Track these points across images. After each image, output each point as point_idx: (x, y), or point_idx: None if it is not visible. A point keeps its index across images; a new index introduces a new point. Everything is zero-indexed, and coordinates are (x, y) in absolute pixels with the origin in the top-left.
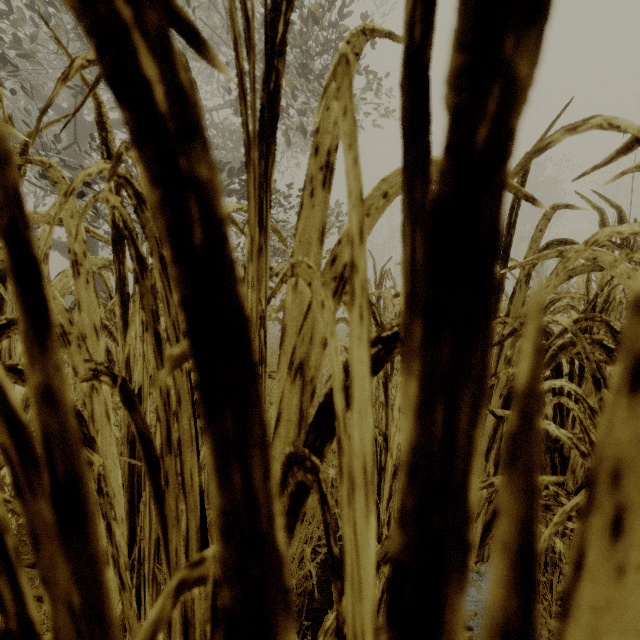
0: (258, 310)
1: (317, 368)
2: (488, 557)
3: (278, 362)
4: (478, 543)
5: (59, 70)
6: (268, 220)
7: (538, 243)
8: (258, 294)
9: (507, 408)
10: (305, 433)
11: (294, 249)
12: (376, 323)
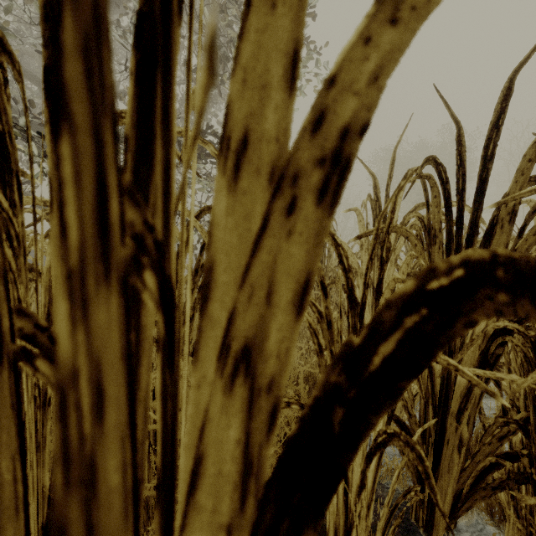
0: (118, 215)
1: (283, 359)
2: (455, 524)
3: (197, 345)
4: (448, 513)
5: (33, 41)
6: (175, 34)
7: (526, 175)
8: (116, 166)
9: (485, 365)
10: (256, 505)
11: (232, 98)
12: (342, 267)
